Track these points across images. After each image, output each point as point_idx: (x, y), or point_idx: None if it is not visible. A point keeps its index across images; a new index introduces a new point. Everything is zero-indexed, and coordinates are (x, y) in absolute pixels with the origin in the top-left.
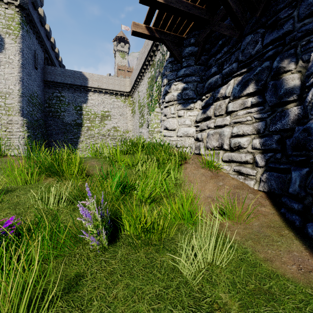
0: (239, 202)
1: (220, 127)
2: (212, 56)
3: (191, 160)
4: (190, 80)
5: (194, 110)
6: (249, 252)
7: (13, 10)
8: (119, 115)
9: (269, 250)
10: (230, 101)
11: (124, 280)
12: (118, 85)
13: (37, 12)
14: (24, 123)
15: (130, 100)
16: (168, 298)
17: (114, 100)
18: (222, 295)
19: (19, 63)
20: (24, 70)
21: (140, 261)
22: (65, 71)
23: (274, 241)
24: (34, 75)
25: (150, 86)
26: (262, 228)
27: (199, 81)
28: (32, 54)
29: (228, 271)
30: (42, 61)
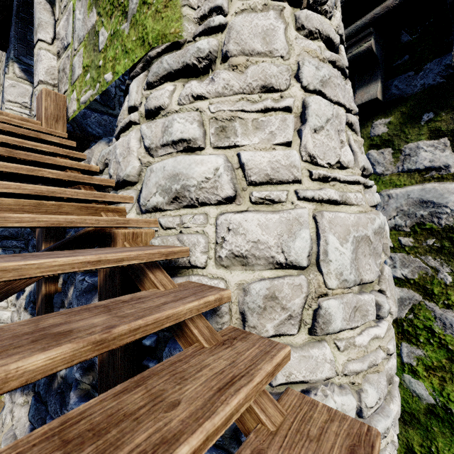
0: None
1: None
2: None
3: None
4: (8, 246)
5: None
6: None
7: None
8: None
9: None
10: (24, 309)
11: None
12: None
13: None
14: None
15: None
16: None
17: None
18: None
19: None
20: None
21: None
22: None
23: None
24: None
25: None
26: None
27: (24, 248)
28: None
29: None
30: None
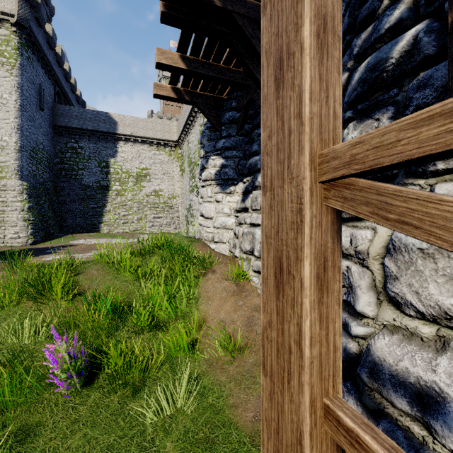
0: (249, 330)
1: (255, 225)
2: (255, 128)
3: (216, 268)
4: (230, 156)
5: (235, 194)
6: (223, 396)
7: (8, 30)
8: (162, 174)
9: (243, 394)
10: None
11: (85, 429)
12: (160, 131)
13: (44, 31)
14: (24, 190)
15: (178, 152)
16: (118, 448)
17: (155, 153)
18: (169, 444)
19: (17, 104)
20: (24, 113)
21: (110, 407)
22: (84, 111)
23: (254, 384)
24: (40, 119)
25: None
26: (254, 366)
27: (242, 157)
28: (35, 89)
29: (190, 418)
30: (51, 98)
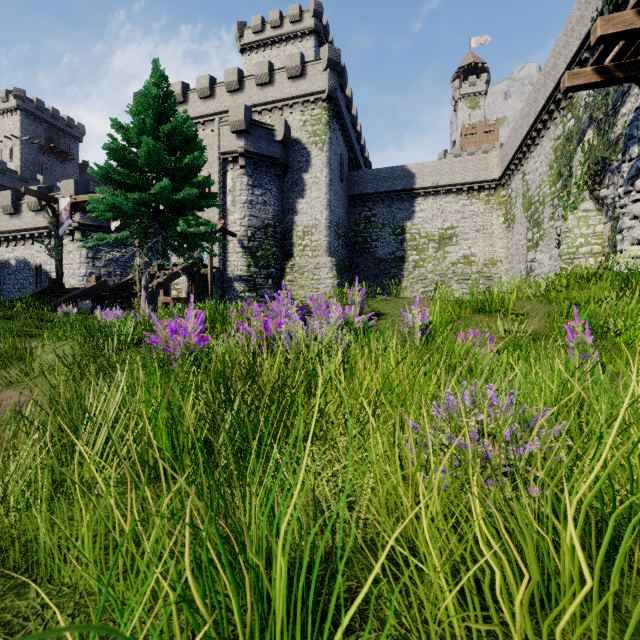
0: None
1: None
2: None
3: None
4: None
5: None
6: None
7: (320, 107)
8: (474, 232)
9: None
10: None
11: None
12: (472, 171)
13: (344, 95)
14: (333, 266)
15: (500, 195)
16: None
17: (465, 204)
18: None
19: (327, 180)
20: (331, 188)
21: None
22: (378, 172)
23: None
24: (340, 192)
25: (561, 156)
26: None
27: None
28: (337, 161)
29: None
30: (346, 167)
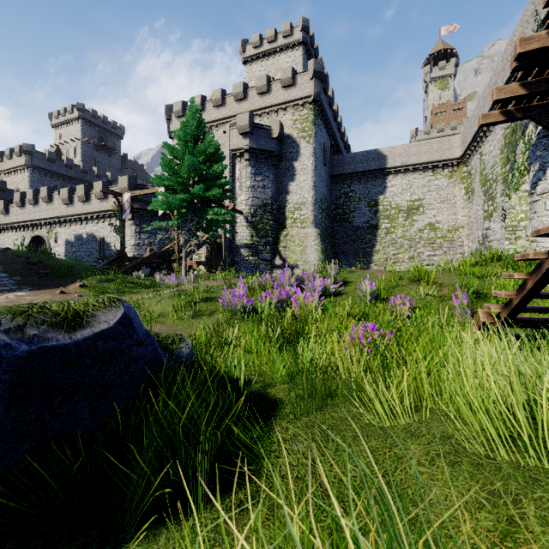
0: None
1: None
2: None
3: None
4: None
5: None
6: None
7: (307, 109)
8: (438, 203)
9: None
10: None
11: None
12: (437, 151)
13: (327, 96)
14: (318, 235)
15: (461, 170)
16: None
17: (430, 179)
18: None
19: (312, 166)
20: (316, 172)
21: None
22: (355, 155)
23: None
24: (323, 174)
25: (509, 144)
26: None
27: None
28: (321, 149)
29: None
30: (329, 153)
